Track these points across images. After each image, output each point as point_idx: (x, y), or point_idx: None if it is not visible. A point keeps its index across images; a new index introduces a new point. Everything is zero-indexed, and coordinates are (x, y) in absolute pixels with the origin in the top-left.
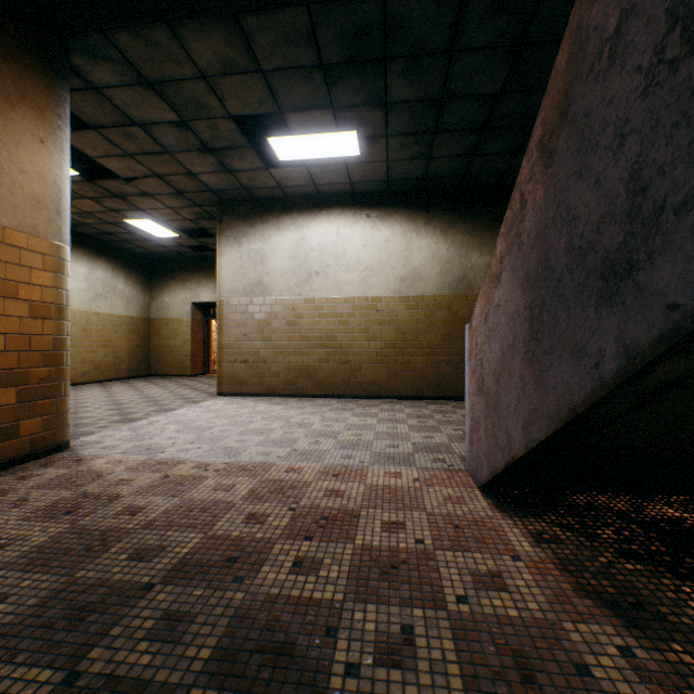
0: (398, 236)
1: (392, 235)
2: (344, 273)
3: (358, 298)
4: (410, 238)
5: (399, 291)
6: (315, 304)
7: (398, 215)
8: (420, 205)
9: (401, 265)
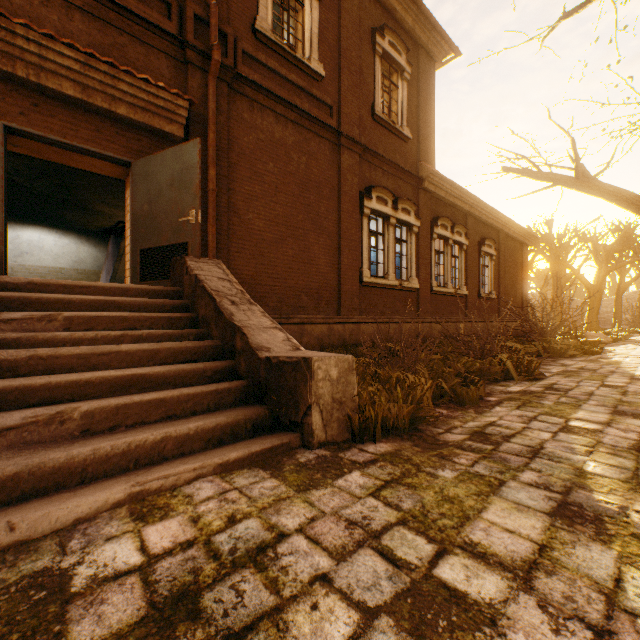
0: (74, 244)
1: (70, 243)
2: (44, 255)
3: (52, 267)
4: (80, 245)
5: (74, 266)
6: (26, 267)
7: (74, 235)
8: (85, 233)
9: (75, 256)
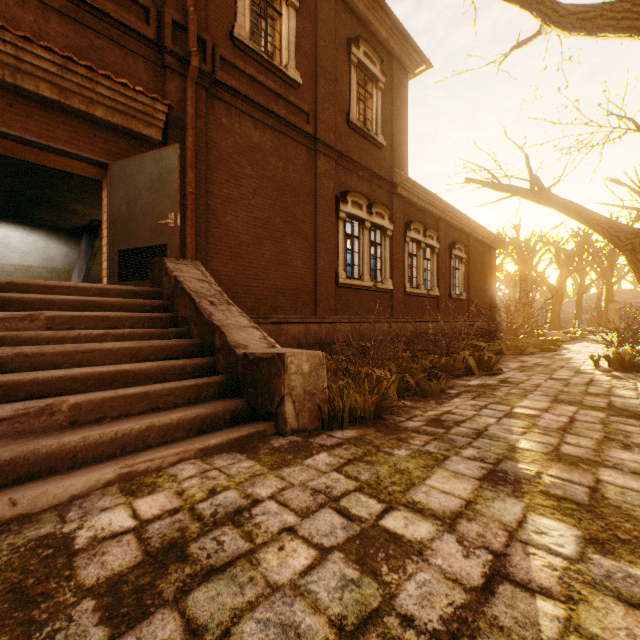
0: (43, 241)
1: (39, 240)
2: (10, 253)
3: (19, 265)
4: (49, 243)
5: (43, 264)
6: None
7: (43, 232)
8: (54, 230)
9: (45, 253)
